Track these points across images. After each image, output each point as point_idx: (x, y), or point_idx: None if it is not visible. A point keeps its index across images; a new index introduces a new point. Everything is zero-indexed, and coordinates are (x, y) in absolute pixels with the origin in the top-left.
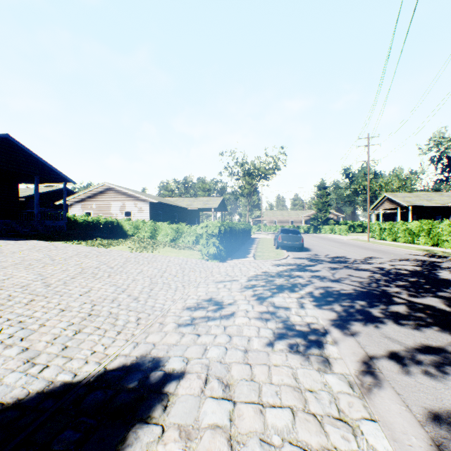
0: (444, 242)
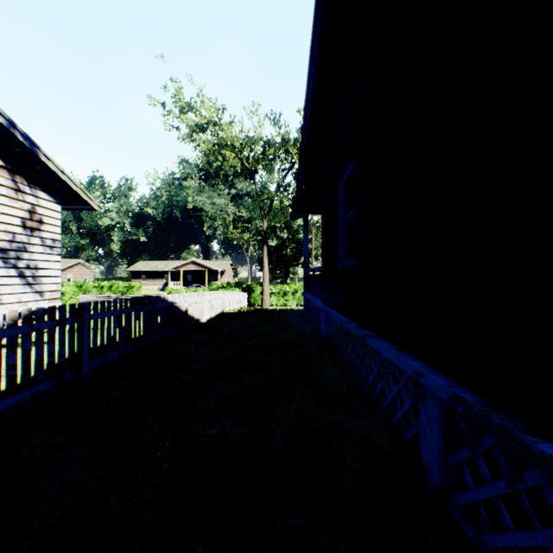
0: (90, 292)
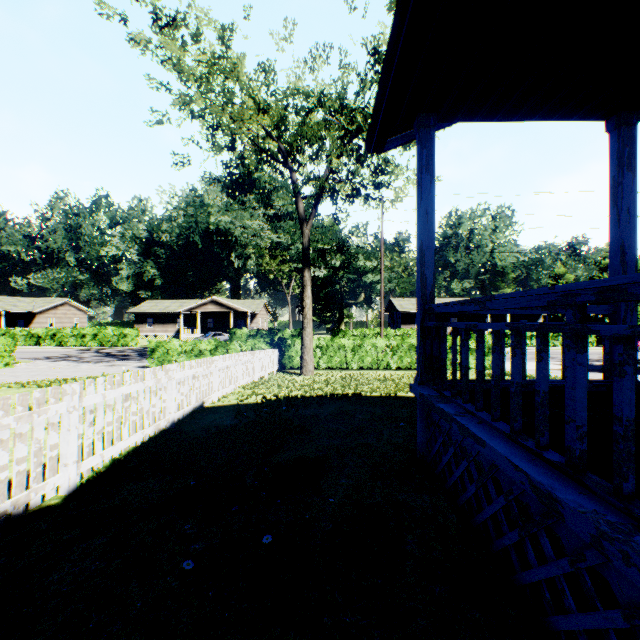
0: (67, 343)
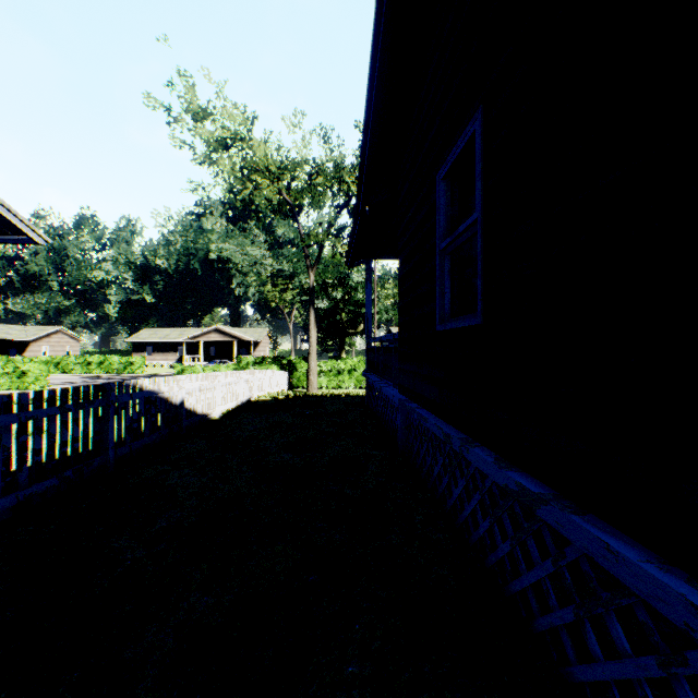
0: (72, 371)
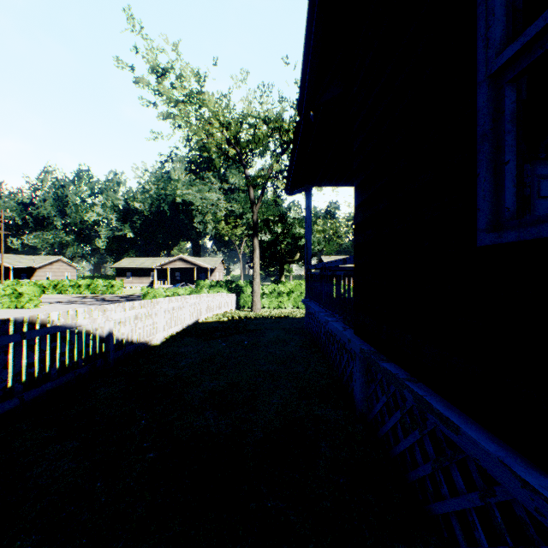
0: (66, 291)
